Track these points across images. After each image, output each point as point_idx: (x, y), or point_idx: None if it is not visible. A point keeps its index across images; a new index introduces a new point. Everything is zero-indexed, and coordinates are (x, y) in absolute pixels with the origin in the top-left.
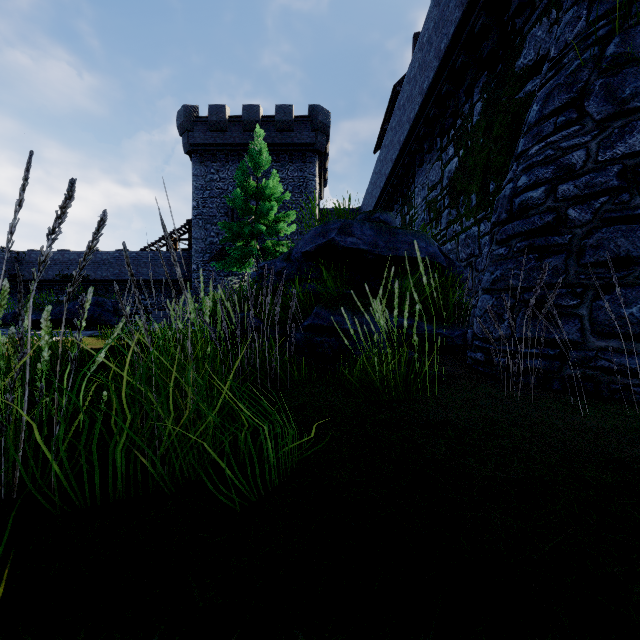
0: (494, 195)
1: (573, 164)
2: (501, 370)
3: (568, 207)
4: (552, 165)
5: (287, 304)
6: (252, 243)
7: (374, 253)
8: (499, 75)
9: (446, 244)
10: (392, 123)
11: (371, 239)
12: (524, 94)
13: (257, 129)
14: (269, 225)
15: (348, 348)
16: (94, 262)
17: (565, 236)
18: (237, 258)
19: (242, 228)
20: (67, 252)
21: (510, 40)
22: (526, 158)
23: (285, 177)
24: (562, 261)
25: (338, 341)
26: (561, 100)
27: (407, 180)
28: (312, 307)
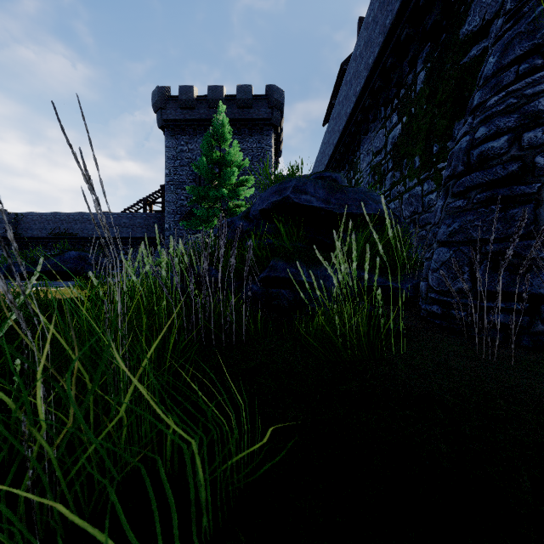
0: (438, 156)
1: (540, 110)
2: (464, 325)
3: (535, 155)
4: (515, 113)
5: (245, 257)
6: (216, 205)
7: (326, 210)
8: (443, 44)
9: (390, 203)
10: (339, 98)
11: (324, 196)
12: (469, 59)
13: (220, 105)
14: (231, 189)
15: (303, 300)
16: (81, 222)
17: (533, 185)
18: (203, 218)
19: (207, 191)
20: (58, 214)
21: (454, 10)
22: (484, 110)
23: (245, 148)
24: (530, 211)
25: (293, 293)
26: (523, 48)
27: (353, 148)
28: (268, 260)
